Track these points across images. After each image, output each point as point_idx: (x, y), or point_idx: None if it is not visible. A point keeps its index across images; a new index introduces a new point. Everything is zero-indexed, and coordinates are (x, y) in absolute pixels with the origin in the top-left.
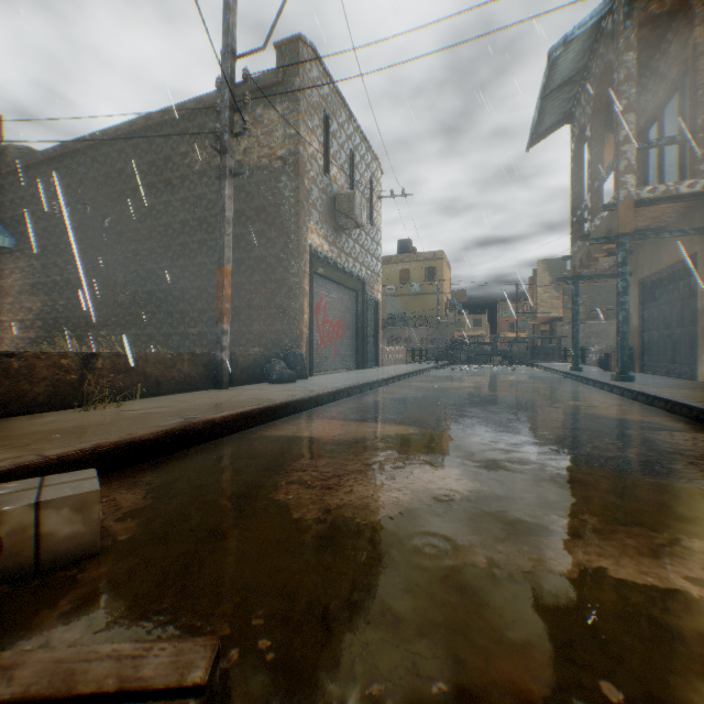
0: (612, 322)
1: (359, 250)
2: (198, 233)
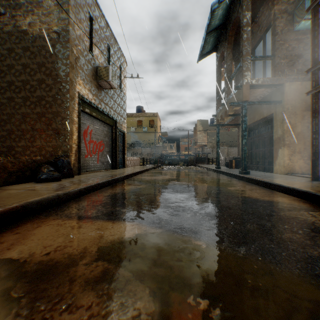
0: (225, 147)
1: (113, 103)
2: None
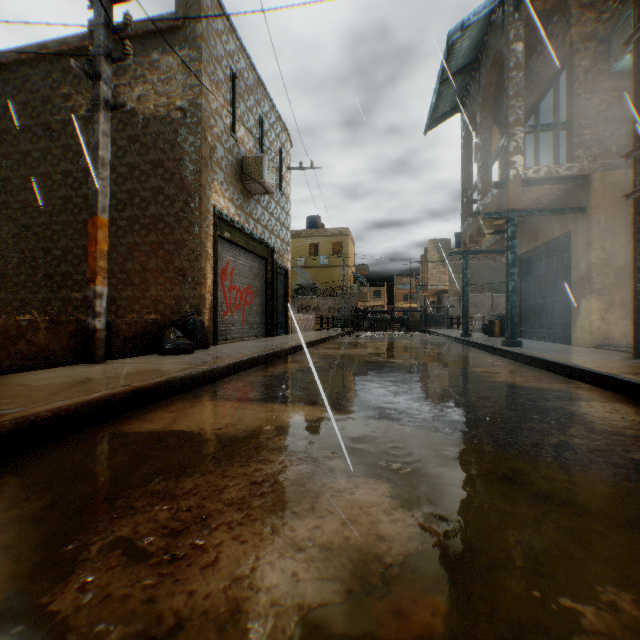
0: (487, 295)
1: (268, 217)
2: (84, 186)
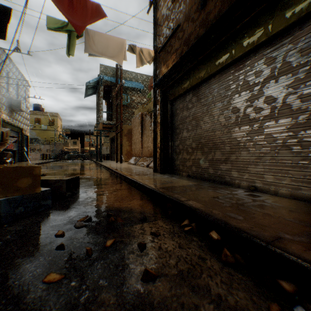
0: None
1: (21, 117)
2: None
